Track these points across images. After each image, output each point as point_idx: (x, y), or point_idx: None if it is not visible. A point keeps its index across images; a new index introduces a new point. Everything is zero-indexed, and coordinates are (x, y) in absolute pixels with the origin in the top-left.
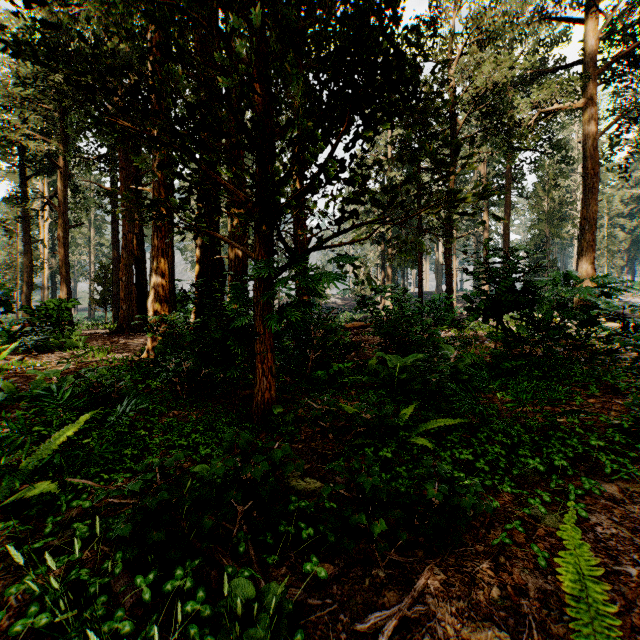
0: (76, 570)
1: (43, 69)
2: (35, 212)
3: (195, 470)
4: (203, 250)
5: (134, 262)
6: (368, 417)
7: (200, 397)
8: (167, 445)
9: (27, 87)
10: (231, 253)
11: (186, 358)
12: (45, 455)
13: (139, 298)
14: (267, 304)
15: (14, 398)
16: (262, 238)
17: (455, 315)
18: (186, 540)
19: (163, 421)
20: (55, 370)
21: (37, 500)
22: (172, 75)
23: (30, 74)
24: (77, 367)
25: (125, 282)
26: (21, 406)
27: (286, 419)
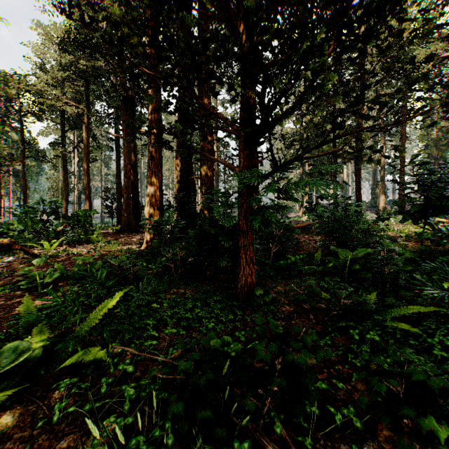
0: (136, 439)
1: (75, 58)
2: (69, 154)
3: (212, 343)
4: (181, 173)
5: (131, 184)
6: (346, 302)
7: (189, 279)
8: (176, 317)
9: (65, 71)
10: (202, 174)
11: (180, 249)
12: (93, 323)
13: (134, 209)
14: (249, 207)
15: (63, 276)
16: (245, 154)
17: (365, 219)
18: (227, 416)
19: (167, 297)
20: (89, 257)
21: (91, 361)
22: (185, 22)
23: (67, 62)
24: (100, 255)
25: (126, 198)
26: (68, 282)
27: (266, 300)
